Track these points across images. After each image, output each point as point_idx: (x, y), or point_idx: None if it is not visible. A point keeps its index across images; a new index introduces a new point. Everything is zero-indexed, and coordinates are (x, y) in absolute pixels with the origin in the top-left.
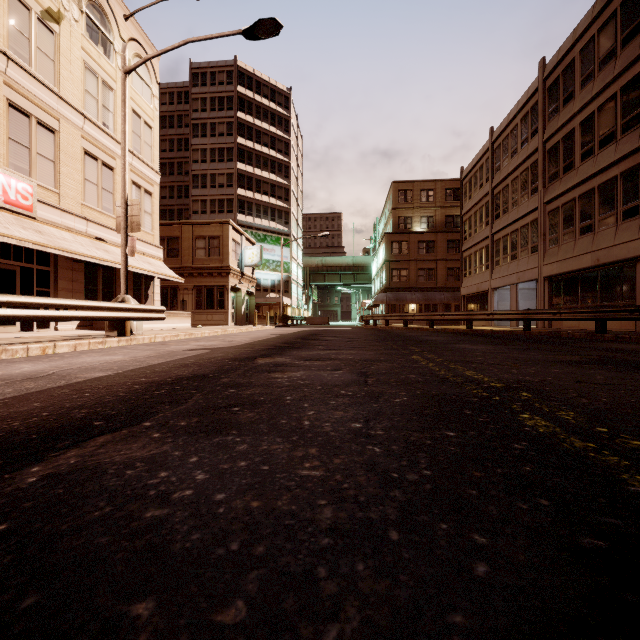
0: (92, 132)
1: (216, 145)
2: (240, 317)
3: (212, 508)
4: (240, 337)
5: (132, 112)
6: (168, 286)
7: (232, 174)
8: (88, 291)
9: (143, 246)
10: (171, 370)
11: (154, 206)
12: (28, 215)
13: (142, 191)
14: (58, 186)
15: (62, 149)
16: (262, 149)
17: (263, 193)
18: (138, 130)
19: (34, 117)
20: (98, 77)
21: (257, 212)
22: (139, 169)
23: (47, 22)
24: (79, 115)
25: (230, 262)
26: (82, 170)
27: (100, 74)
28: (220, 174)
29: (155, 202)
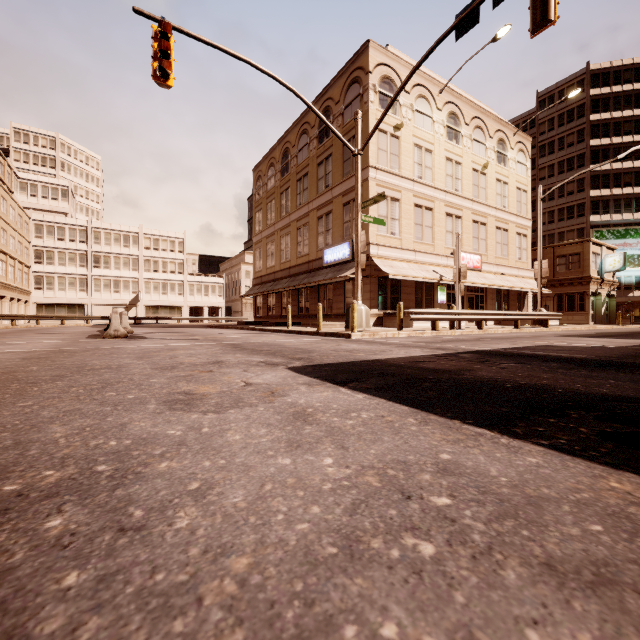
0: (498, 215)
1: (564, 157)
2: (599, 317)
3: (636, 338)
4: (613, 330)
5: (516, 189)
6: (532, 295)
7: (583, 179)
8: (497, 304)
9: (522, 272)
10: (601, 334)
11: (527, 243)
12: (478, 270)
13: (521, 236)
14: (486, 251)
15: (488, 232)
16: (622, 140)
17: (623, 186)
18: (519, 198)
19: (479, 222)
20: (501, 182)
21: (615, 208)
22: (519, 223)
23: (483, 172)
24: (494, 209)
25: (590, 272)
26: (495, 238)
27: (502, 179)
28: (569, 183)
29: (528, 240)
